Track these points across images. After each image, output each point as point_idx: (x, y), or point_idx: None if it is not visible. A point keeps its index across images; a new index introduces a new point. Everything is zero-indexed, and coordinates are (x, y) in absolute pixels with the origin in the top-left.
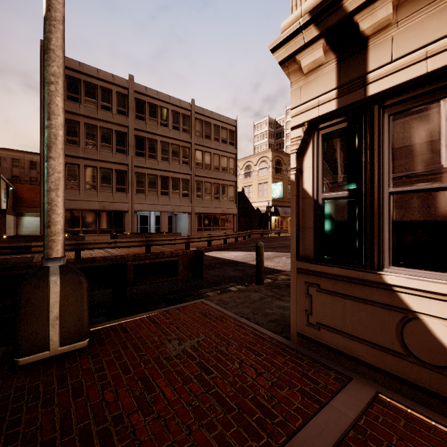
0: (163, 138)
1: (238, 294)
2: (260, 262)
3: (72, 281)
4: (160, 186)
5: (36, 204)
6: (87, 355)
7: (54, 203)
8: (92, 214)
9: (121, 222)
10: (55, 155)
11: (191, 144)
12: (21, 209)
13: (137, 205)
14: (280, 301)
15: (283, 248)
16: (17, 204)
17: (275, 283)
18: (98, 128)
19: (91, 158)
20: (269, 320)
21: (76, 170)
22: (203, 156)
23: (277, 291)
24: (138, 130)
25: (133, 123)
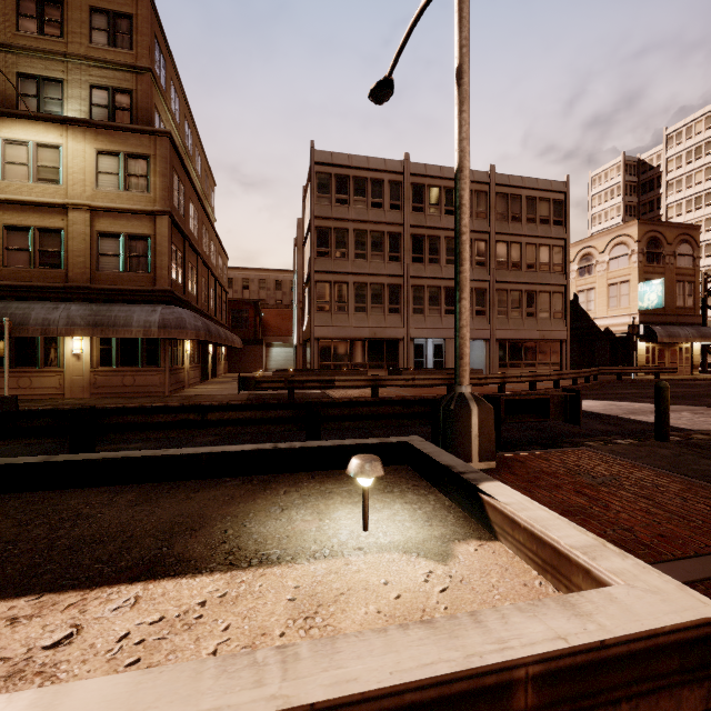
0: (447, 232)
1: (634, 447)
2: (664, 410)
3: (485, 406)
4: (444, 301)
5: (282, 332)
6: (504, 472)
7: (466, 338)
8: (361, 343)
9: (394, 354)
10: (466, 296)
11: (490, 234)
12: (268, 339)
13: (415, 331)
14: (710, 460)
15: (676, 399)
16: (264, 333)
17: (690, 442)
18: (368, 232)
19: (360, 273)
20: (702, 475)
21: (345, 290)
22: (508, 250)
23: (699, 451)
24: (415, 226)
25: (408, 218)
